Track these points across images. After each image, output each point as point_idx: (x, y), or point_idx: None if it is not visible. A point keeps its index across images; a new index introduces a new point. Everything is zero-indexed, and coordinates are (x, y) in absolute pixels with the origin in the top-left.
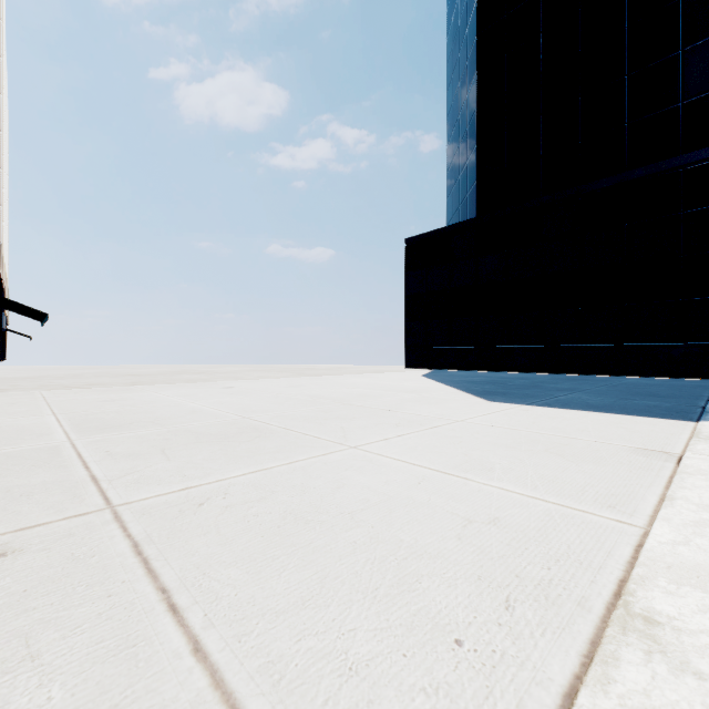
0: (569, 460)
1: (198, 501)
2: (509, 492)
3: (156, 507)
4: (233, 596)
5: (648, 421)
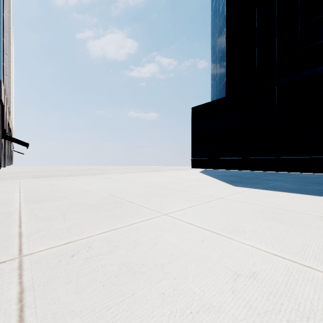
0: (288, 225)
1: (72, 253)
2: (258, 249)
3: (46, 258)
4: None
5: (322, 199)
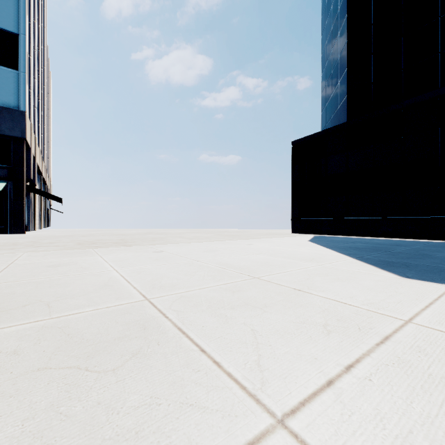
0: None
1: None
2: None
3: None
4: None
5: None
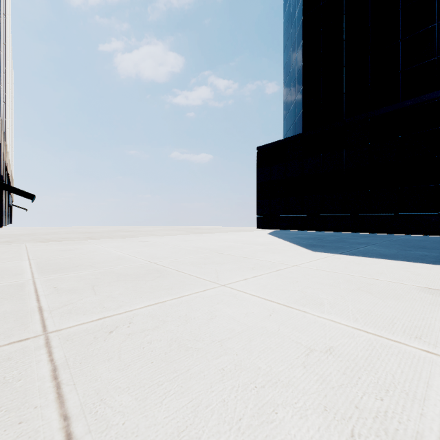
0: (377, 296)
1: (109, 329)
2: (337, 323)
3: (78, 334)
4: (120, 425)
5: (425, 266)
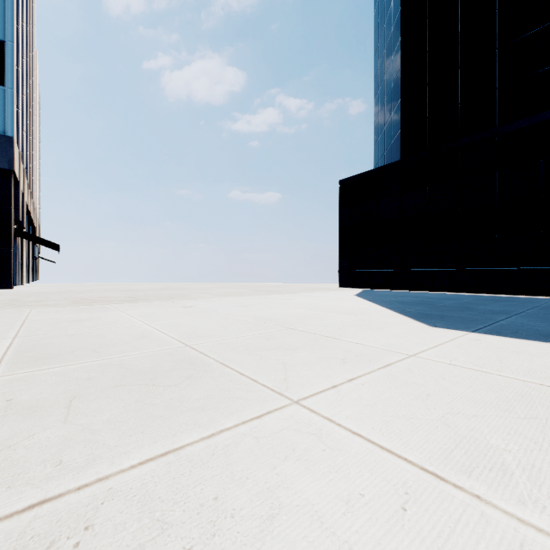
0: None
1: None
2: None
3: None
4: None
5: None
